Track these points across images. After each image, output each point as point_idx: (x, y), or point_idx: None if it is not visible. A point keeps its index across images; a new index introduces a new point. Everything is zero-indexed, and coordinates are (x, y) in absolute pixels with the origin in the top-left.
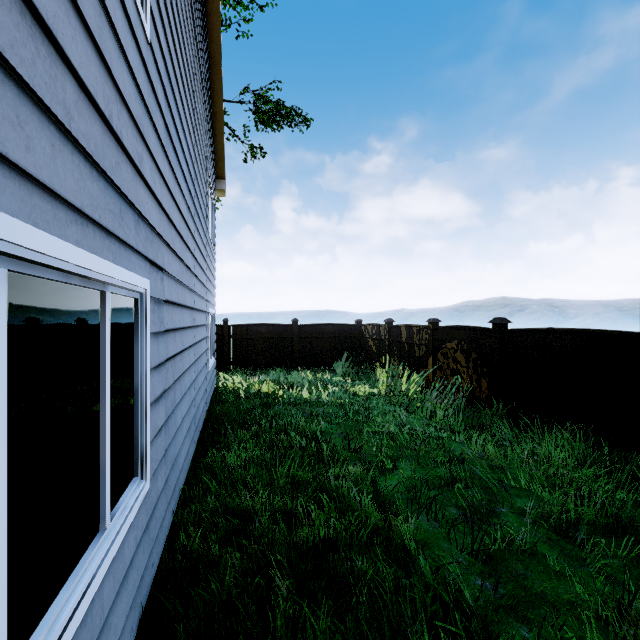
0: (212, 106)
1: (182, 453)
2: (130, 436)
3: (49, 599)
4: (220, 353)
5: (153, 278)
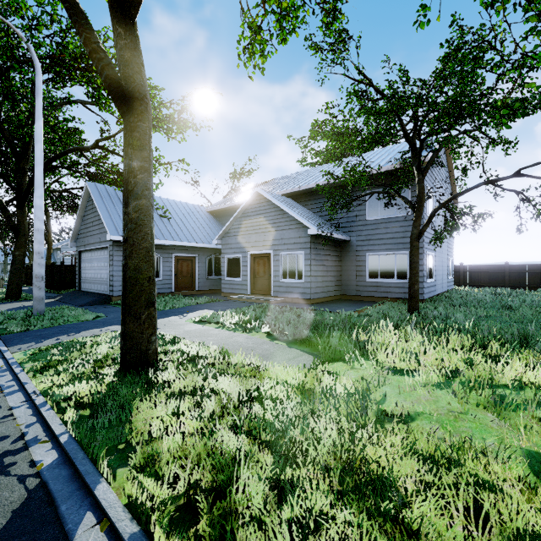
0: (450, 183)
1: (439, 287)
2: (432, 273)
3: (429, 278)
4: (458, 279)
5: (434, 253)
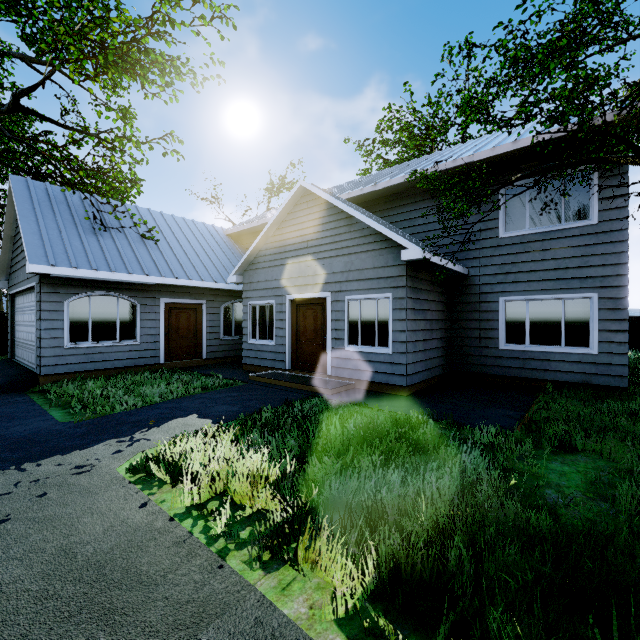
0: None
1: None
2: None
3: None
4: None
5: None
